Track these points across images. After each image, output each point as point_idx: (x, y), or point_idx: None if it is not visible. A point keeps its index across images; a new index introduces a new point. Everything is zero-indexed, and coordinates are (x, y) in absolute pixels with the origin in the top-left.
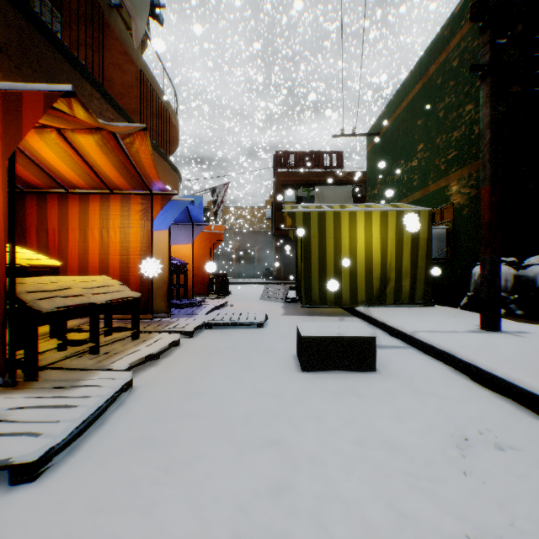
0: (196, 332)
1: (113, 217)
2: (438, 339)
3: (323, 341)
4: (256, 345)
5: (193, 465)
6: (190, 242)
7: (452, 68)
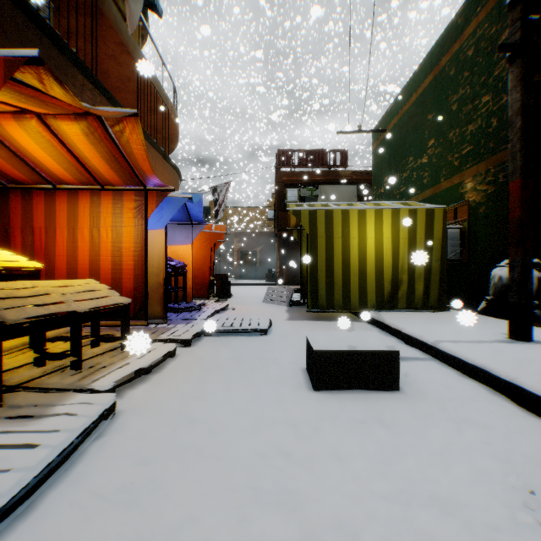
0: (194, 340)
1: (104, 215)
2: (466, 352)
3: (338, 355)
4: (260, 356)
5: (180, 535)
6: (190, 242)
7: (467, 58)
